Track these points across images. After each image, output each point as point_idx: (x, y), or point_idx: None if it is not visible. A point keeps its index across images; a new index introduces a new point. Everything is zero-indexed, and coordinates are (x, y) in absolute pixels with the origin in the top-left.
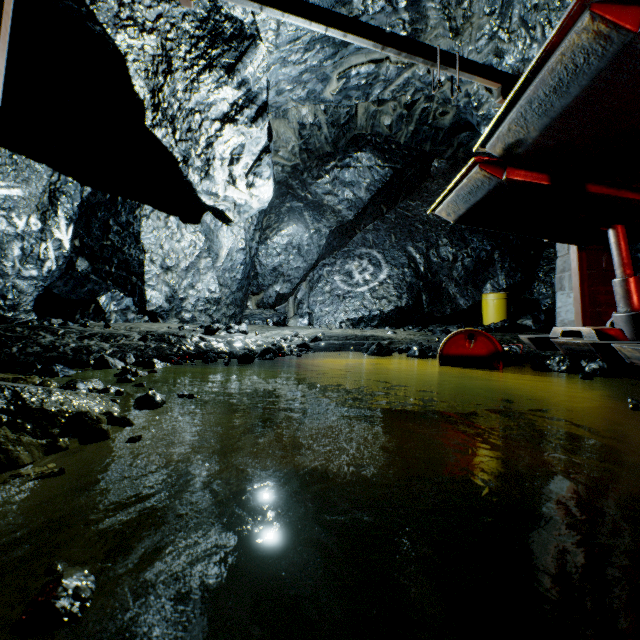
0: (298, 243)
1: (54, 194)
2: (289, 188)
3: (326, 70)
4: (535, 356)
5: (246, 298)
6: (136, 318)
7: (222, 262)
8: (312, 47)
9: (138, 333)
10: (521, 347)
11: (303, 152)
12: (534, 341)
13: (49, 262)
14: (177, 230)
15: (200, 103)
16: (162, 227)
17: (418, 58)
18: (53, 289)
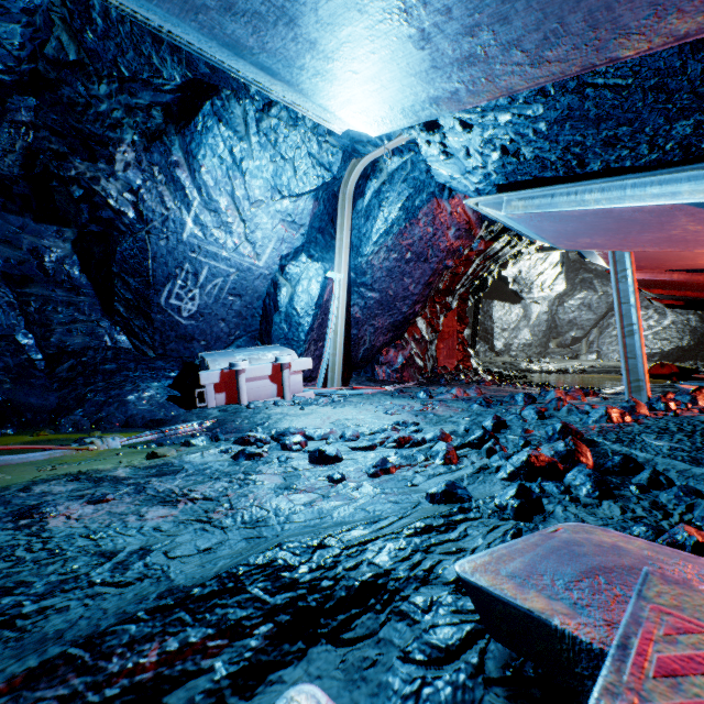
0: (588, 303)
1: None
2: (581, 264)
3: None
4: None
5: (548, 341)
6: (489, 355)
7: (532, 322)
8: None
9: (500, 362)
10: None
11: None
12: None
13: None
14: (508, 309)
15: (529, 275)
16: (501, 309)
17: None
18: None
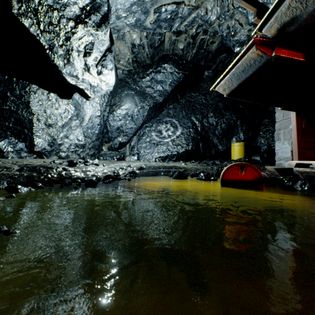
0: (131, 114)
1: None
2: (126, 83)
3: (147, 5)
4: (274, 179)
5: (101, 144)
6: (28, 156)
7: (86, 123)
8: None
9: (18, 165)
10: (268, 173)
11: (134, 62)
12: (278, 170)
13: None
14: (56, 102)
15: (56, 2)
16: (45, 99)
17: None
18: None
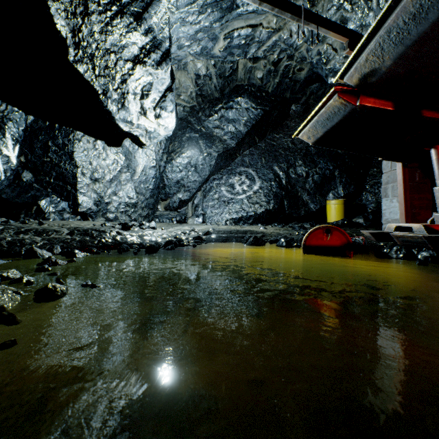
0: (195, 163)
1: (2, 120)
2: (188, 123)
3: (215, 31)
4: (373, 246)
5: (157, 203)
6: (71, 217)
7: (138, 176)
8: (204, 10)
9: (67, 229)
10: (363, 239)
11: (198, 97)
12: (374, 234)
13: None
14: (103, 151)
15: (114, 45)
16: (91, 148)
17: (287, 13)
18: (2, 194)
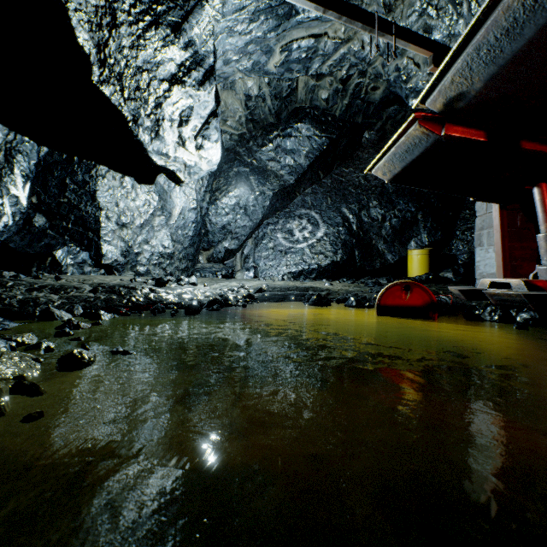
0: (245, 204)
1: (10, 152)
2: (236, 155)
3: (270, 42)
4: (463, 306)
5: (198, 253)
6: (92, 271)
7: (175, 220)
8: (257, 18)
9: (90, 285)
10: (451, 298)
11: (249, 122)
12: (464, 292)
13: (5, 217)
14: (132, 190)
15: (147, 62)
16: (117, 186)
17: (357, 23)
18: (9, 243)
